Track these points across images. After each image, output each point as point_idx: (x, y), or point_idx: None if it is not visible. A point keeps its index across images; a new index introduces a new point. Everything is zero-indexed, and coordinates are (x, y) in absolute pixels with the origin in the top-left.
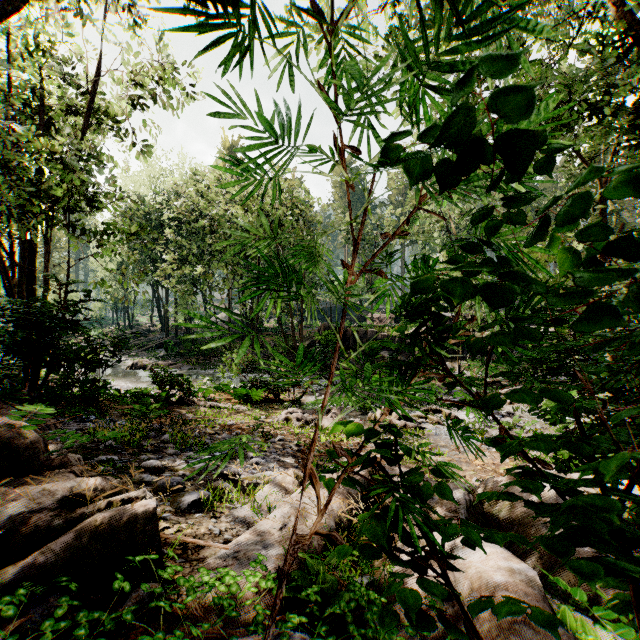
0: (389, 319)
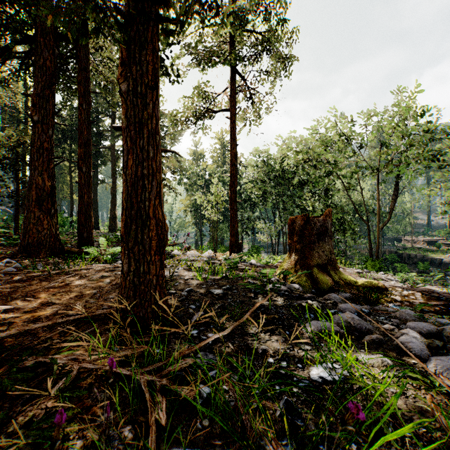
0: (421, 242)
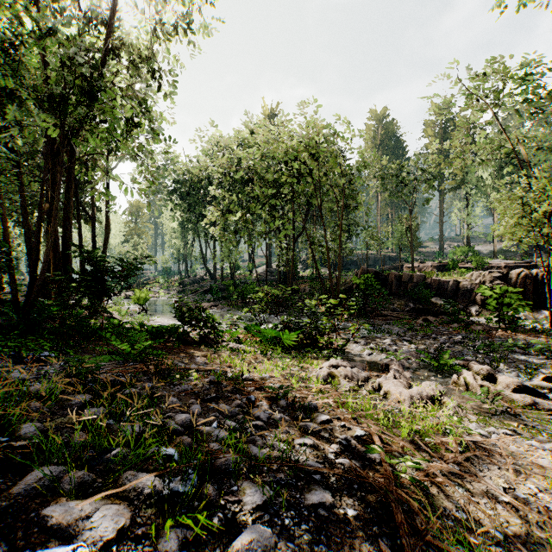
0: (430, 267)
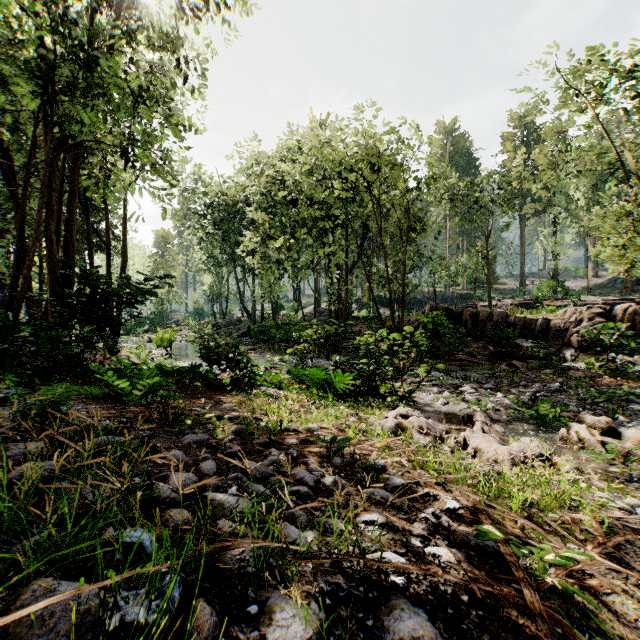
0: (510, 306)
